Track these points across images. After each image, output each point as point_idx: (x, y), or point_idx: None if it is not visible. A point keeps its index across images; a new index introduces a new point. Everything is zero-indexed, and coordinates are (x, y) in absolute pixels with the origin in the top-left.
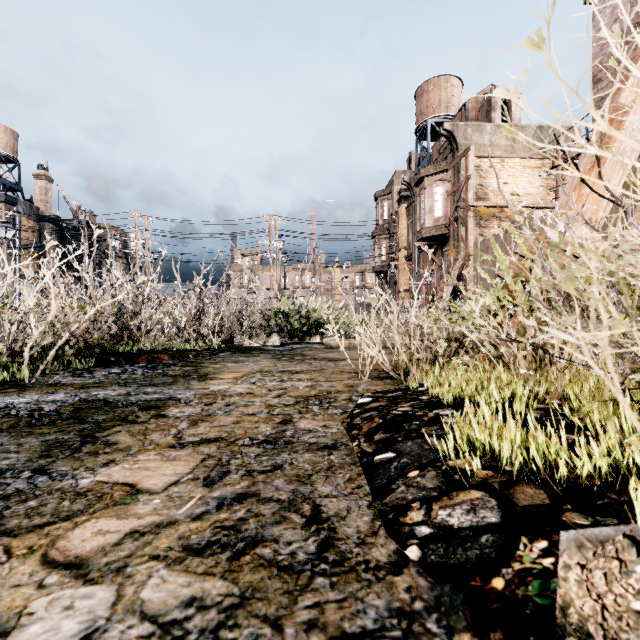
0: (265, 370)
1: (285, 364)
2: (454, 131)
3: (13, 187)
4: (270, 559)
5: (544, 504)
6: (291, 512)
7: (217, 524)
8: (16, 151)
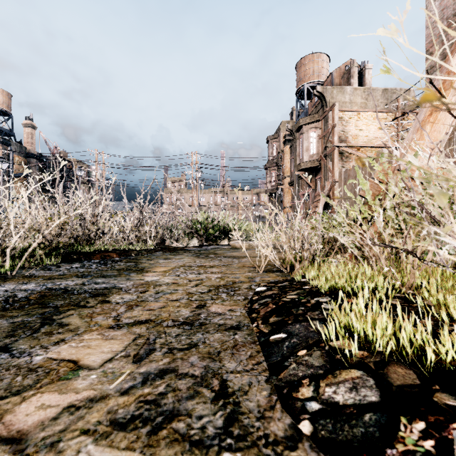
0: (187, 265)
1: (202, 260)
2: (324, 92)
3: (8, 133)
4: (183, 433)
5: (415, 384)
6: (203, 387)
7: (141, 398)
8: (10, 107)
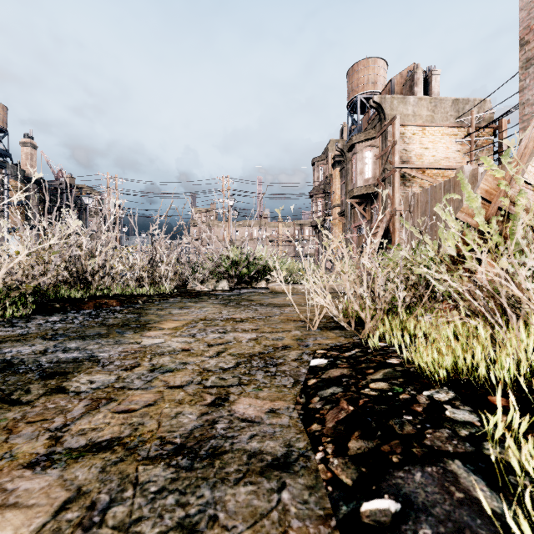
0: (209, 318)
1: (231, 310)
2: (382, 103)
3: (3, 153)
4: None
5: None
6: None
7: None
8: (5, 122)
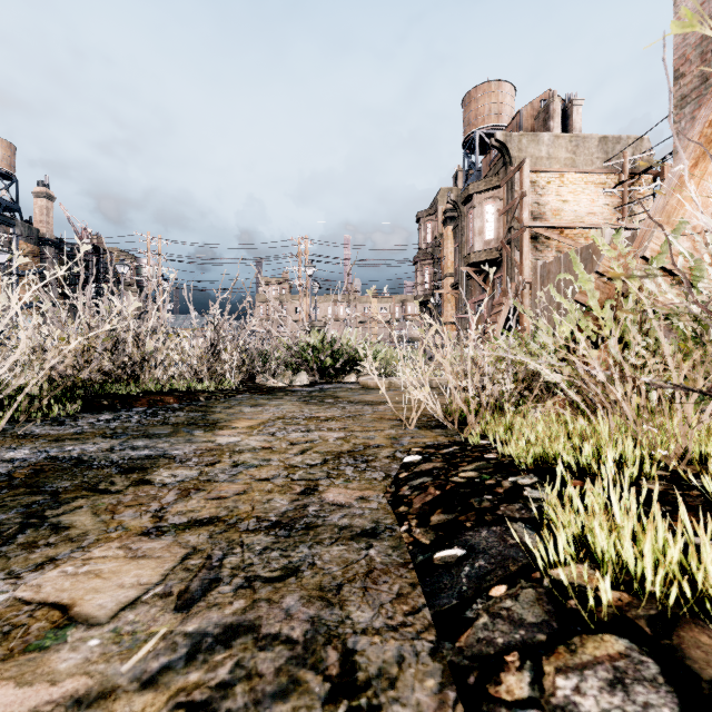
0: (288, 416)
1: (313, 408)
2: (507, 142)
3: (10, 206)
4: None
5: None
6: (307, 668)
7: (180, 698)
8: (13, 166)
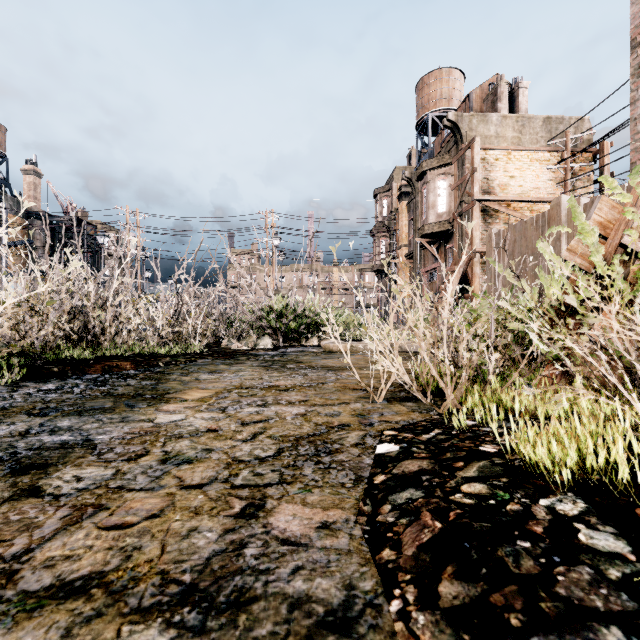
0: (246, 385)
1: (273, 375)
2: (458, 122)
3: (1, 183)
4: None
5: None
6: None
7: None
8: (4, 145)
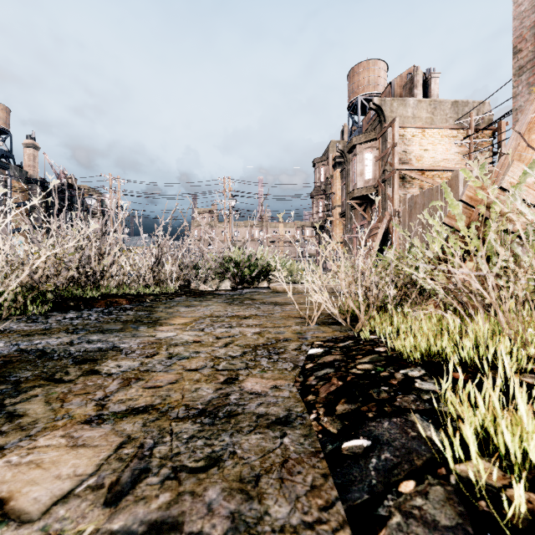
0: (215, 315)
1: (235, 308)
2: (382, 105)
3: (6, 154)
4: None
5: None
6: None
7: None
8: (8, 124)
